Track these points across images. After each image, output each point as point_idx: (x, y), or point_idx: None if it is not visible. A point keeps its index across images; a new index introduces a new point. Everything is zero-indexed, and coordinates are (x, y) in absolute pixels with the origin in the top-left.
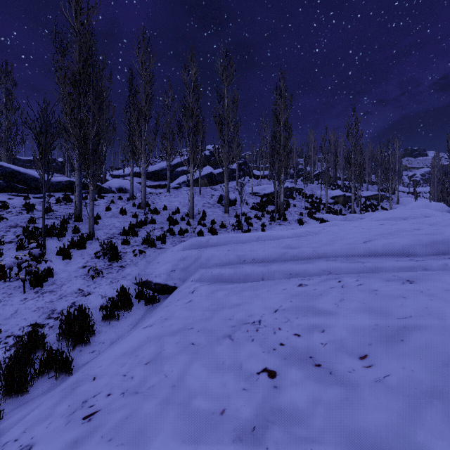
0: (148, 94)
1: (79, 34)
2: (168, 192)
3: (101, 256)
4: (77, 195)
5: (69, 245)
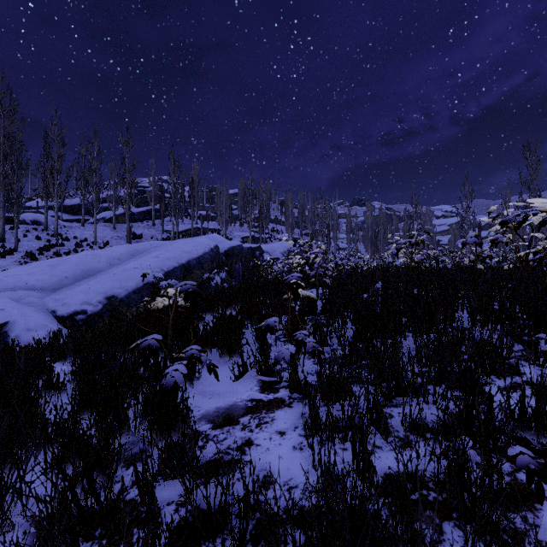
0: (60, 156)
1: (3, 116)
2: (83, 226)
3: (25, 258)
4: (2, 224)
5: (2, 252)
